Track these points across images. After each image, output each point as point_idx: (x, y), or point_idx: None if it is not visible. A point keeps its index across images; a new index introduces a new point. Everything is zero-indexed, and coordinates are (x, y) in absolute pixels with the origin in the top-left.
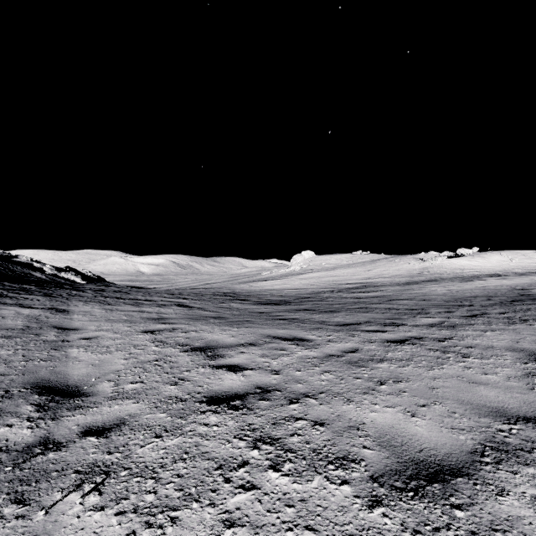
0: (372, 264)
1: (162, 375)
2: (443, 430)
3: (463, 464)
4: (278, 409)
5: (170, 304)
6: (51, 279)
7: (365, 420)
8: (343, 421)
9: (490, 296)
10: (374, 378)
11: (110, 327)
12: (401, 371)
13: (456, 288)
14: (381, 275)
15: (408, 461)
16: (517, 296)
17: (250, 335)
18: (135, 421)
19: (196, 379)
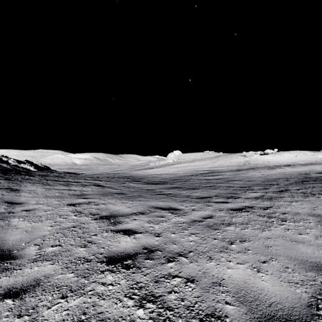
0: (215, 158)
1: (76, 239)
2: (283, 284)
3: (305, 318)
4: (159, 268)
5: (90, 184)
6: (13, 168)
7: (224, 276)
8: (208, 278)
9: (287, 178)
10: (226, 239)
11: (45, 201)
12: (243, 232)
13: (267, 173)
14: (221, 165)
15: (262, 316)
16: (303, 178)
17: (141, 206)
18: (48, 282)
19: (100, 242)
